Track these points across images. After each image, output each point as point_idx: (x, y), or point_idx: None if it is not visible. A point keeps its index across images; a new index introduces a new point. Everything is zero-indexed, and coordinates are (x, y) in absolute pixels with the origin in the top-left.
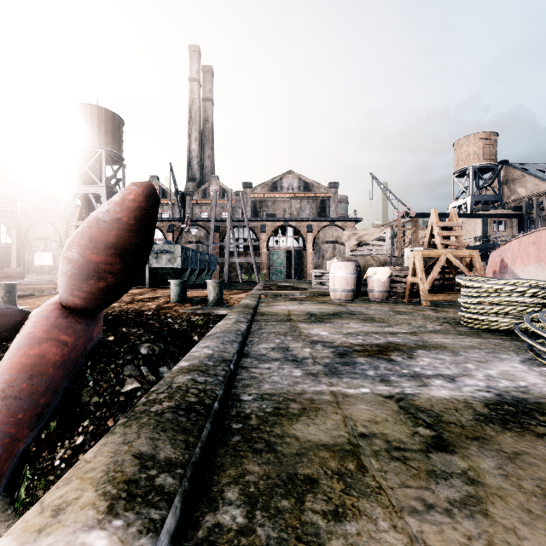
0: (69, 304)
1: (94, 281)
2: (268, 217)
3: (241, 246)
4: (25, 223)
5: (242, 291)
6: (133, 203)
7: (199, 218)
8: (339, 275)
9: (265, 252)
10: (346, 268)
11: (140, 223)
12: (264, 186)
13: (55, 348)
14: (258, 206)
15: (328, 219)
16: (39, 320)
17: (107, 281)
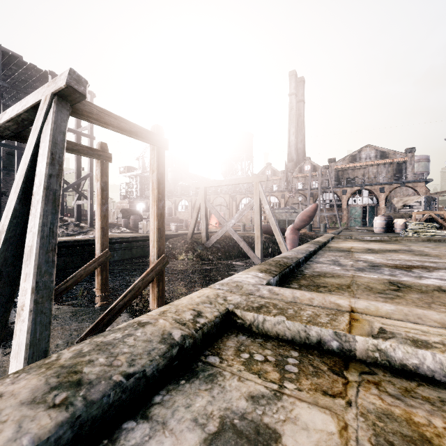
0: (296, 228)
1: (303, 222)
2: (347, 185)
3: (328, 204)
4: (212, 198)
5: (333, 229)
6: (314, 207)
7: (300, 189)
8: (377, 222)
9: (346, 208)
10: (380, 219)
11: (314, 211)
12: (345, 159)
13: (296, 236)
14: (340, 174)
15: (398, 182)
16: (291, 230)
17: (305, 223)
